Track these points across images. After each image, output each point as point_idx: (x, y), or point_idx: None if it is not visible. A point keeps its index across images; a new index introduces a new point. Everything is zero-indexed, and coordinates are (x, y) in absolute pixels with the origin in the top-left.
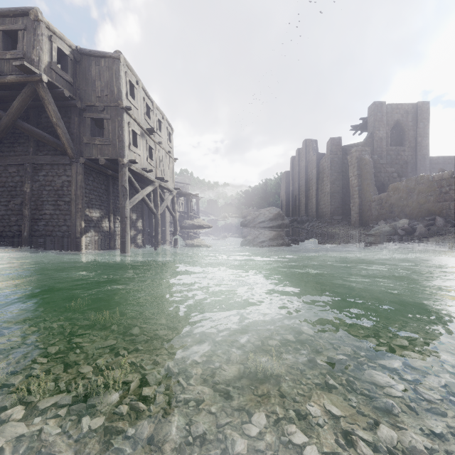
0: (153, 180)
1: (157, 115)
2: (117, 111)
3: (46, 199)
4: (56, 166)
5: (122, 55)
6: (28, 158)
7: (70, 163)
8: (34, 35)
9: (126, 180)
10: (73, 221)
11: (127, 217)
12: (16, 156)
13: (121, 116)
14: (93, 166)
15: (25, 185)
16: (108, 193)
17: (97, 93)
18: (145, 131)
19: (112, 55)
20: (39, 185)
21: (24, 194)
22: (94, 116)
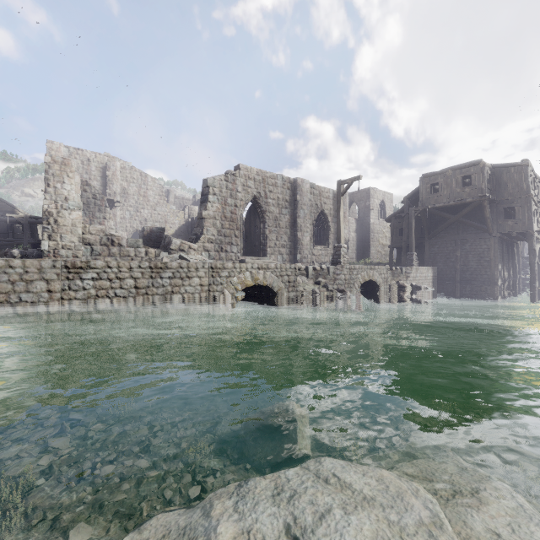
0: (538, 239)
1: (537, 183)
2: (526, 200)
3: (471, 259)
4: (478, 239)
5: (529, 161)
6: (458, 236)
7: (489, 238)
8: (482, 175)
9: (534, 245)
10: (492, 272)
11: (536, 269)
12: (449, 235)
13: (530, 203)
14: (501, 236)
15: (457, 252)
16: (502, 252)
17: (509, 191)
18: (535, 203)
19: (521, 164)
20: (466, 252)
21: (456, 257)
22: (506, 206)
